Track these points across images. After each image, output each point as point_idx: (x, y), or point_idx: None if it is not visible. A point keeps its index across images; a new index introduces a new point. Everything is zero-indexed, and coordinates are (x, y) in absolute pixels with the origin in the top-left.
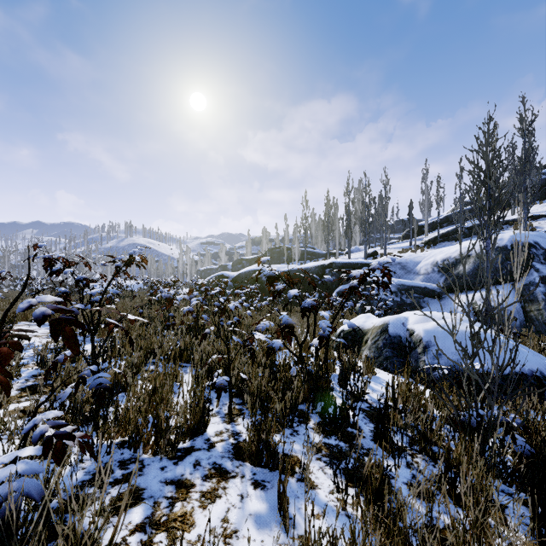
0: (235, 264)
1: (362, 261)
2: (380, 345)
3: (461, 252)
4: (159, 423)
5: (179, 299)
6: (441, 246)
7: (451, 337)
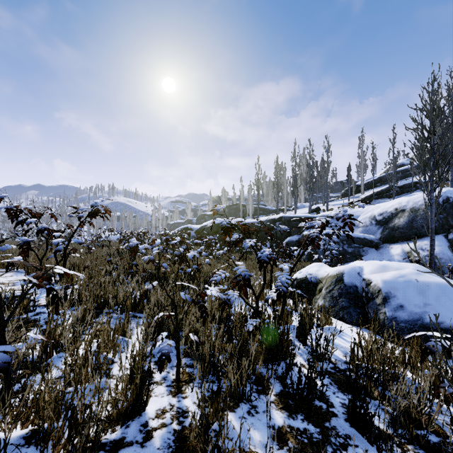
0: (198, 219)
1: (307, 215)
2: (336, 295)
3: (397, 207)
4: (73, 414)
5: (141, 249)
6: (376, 203)
7: (412, 288)
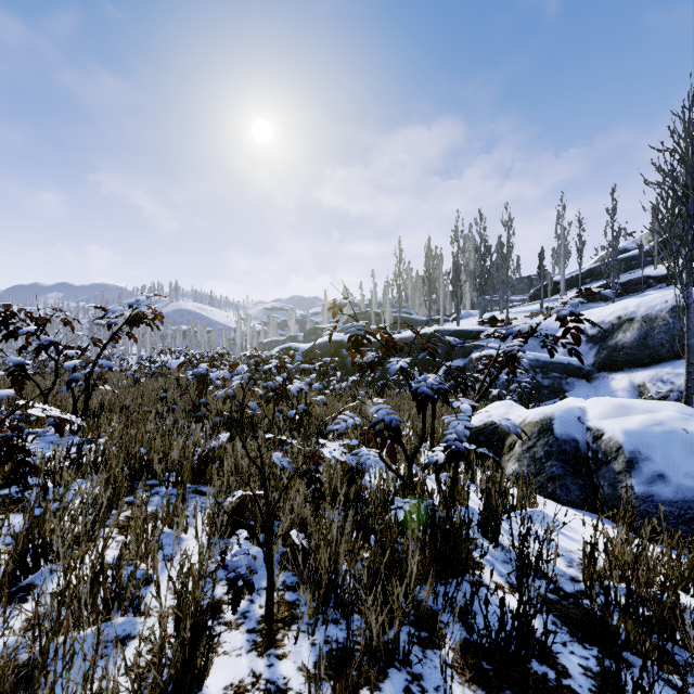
0: (307, 335)
1: (478, 328)
2: (540, 455)
3: (620, 314)
4: None
5: (214, 378)
6: (585, 309)
7: (679, 444)
